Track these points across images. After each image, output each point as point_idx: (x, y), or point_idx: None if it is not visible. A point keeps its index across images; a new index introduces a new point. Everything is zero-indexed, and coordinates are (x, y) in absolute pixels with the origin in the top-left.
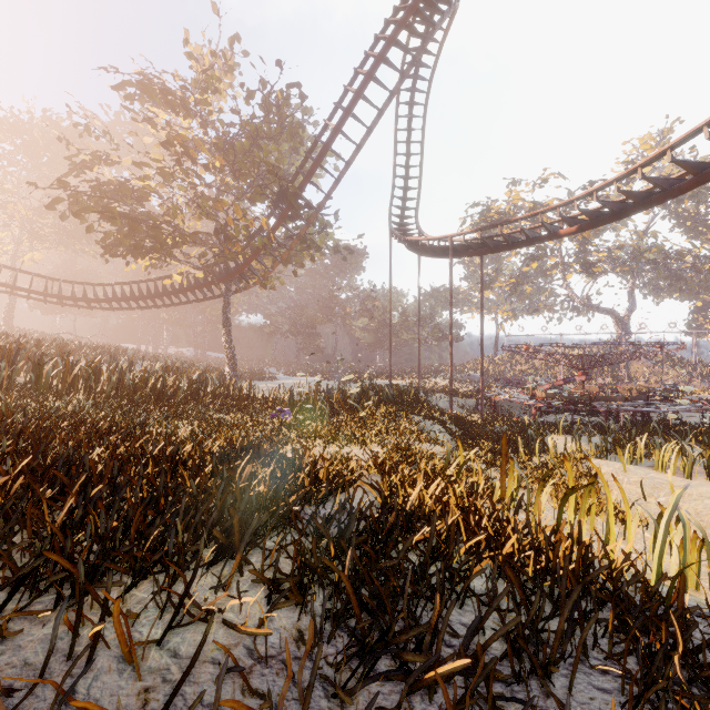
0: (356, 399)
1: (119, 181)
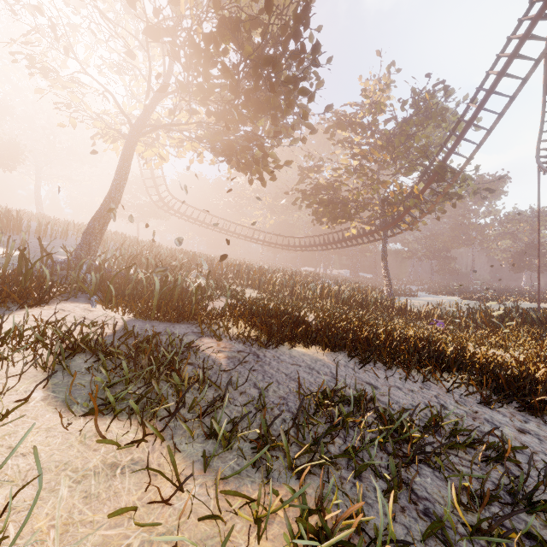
0: (498, 319)
1: (326, 182)
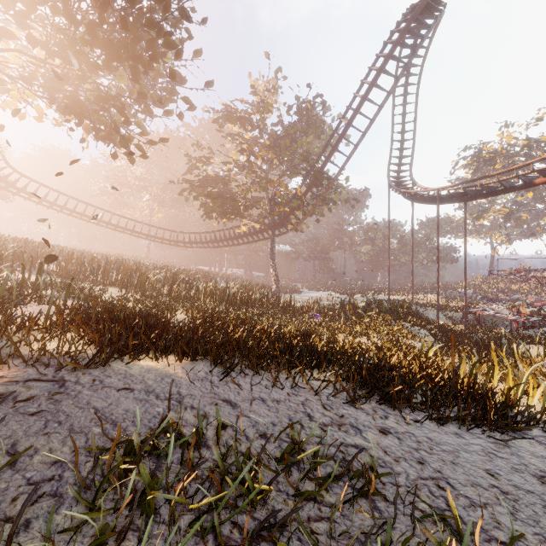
0: (362, 310)
1: (215, 175)
